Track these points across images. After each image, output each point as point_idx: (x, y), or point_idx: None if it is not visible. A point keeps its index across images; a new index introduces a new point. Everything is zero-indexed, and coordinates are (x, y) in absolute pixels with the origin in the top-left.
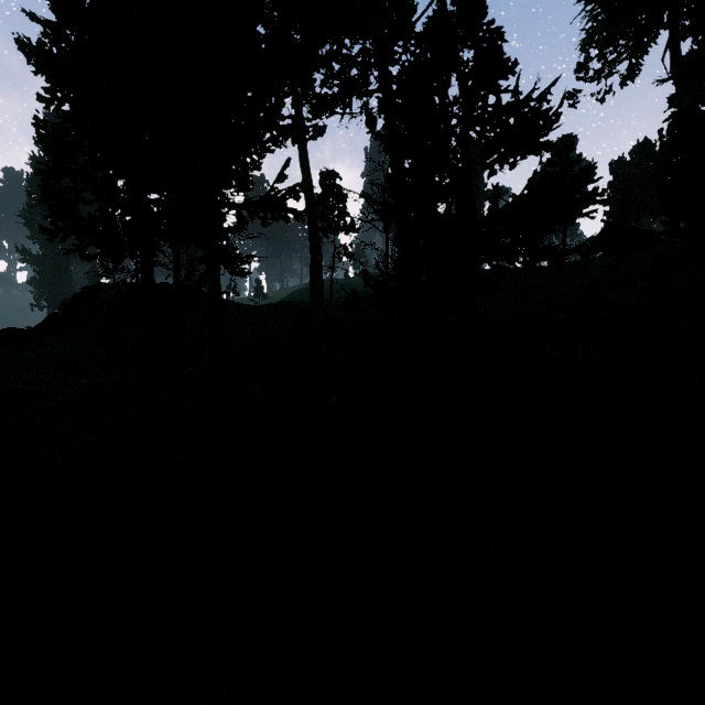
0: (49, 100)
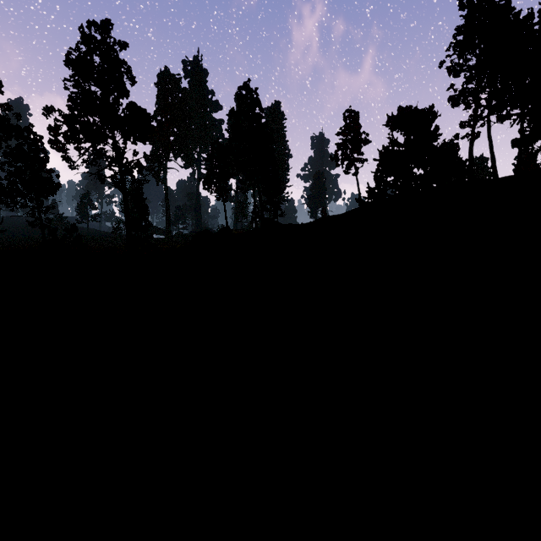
0: None
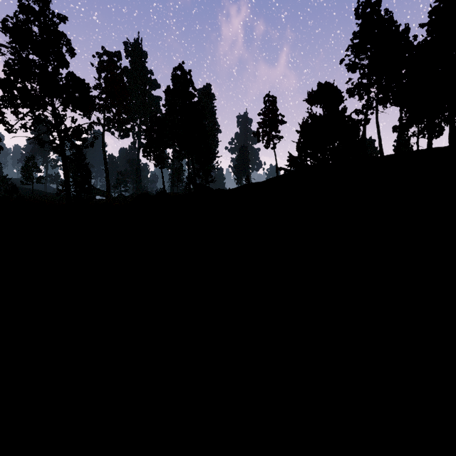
0: None
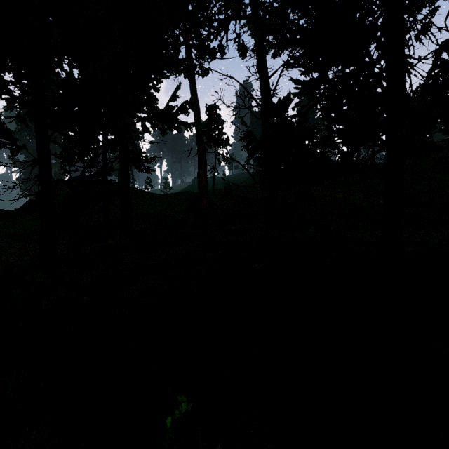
0: None
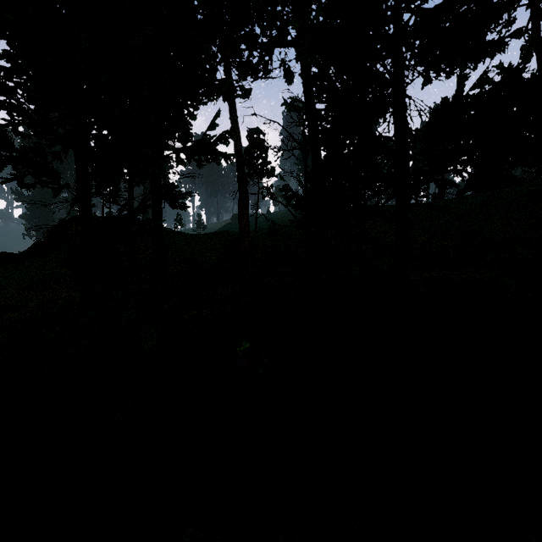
0: None
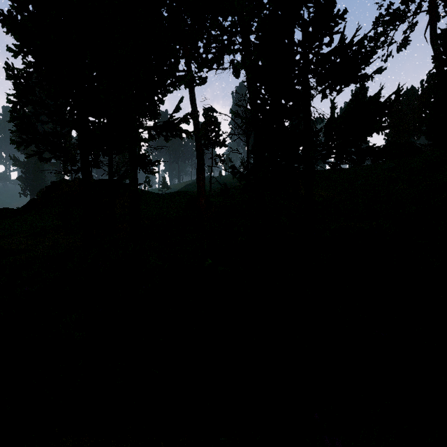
0: (16, 52)
